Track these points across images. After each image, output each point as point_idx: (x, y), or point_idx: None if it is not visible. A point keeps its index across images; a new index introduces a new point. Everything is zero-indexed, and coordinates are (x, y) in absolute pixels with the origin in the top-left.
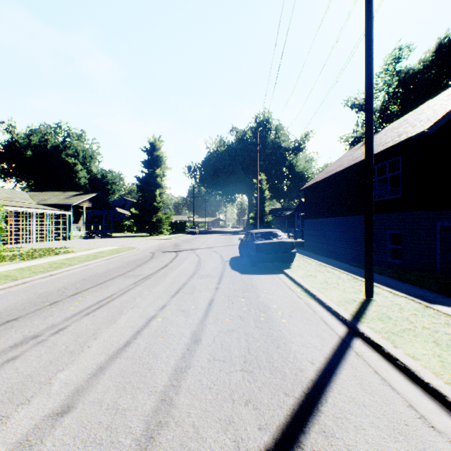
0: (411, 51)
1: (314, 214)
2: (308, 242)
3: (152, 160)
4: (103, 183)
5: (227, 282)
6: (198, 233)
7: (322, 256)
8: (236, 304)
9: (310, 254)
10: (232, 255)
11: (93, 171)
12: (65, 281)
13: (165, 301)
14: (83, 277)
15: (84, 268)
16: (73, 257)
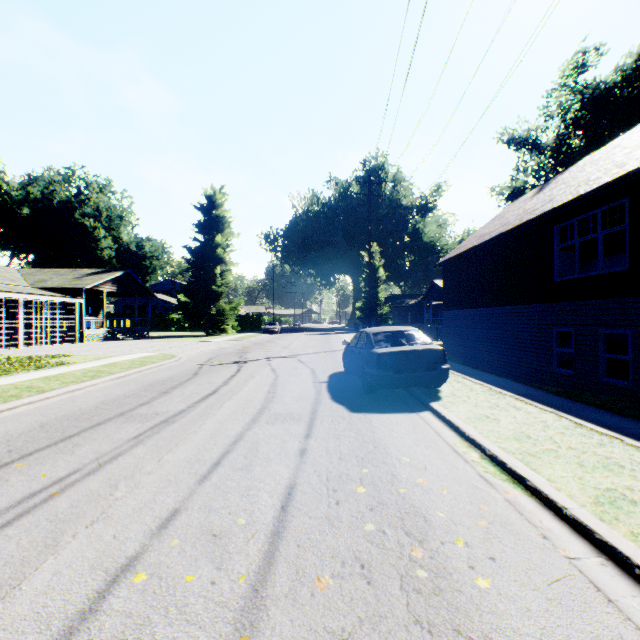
0: (602, 55)
1: (460, 302)
2: (449, 346)
3: (210, 222)
4: (138, 257)
5: (324, 435)
6: (279, 332)
7: (485, 373)
8: (347, 508)
9: (463, 369)
10: (331, 370)
11: (123, 239)
12: (3, 431)
13: (180, 498)
14: (46, 419)
15: (65, 397)
16: (59, 374)
